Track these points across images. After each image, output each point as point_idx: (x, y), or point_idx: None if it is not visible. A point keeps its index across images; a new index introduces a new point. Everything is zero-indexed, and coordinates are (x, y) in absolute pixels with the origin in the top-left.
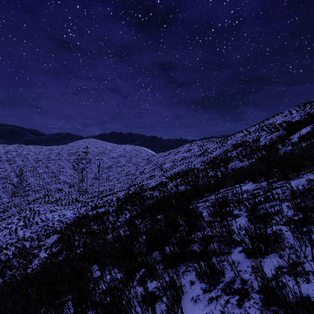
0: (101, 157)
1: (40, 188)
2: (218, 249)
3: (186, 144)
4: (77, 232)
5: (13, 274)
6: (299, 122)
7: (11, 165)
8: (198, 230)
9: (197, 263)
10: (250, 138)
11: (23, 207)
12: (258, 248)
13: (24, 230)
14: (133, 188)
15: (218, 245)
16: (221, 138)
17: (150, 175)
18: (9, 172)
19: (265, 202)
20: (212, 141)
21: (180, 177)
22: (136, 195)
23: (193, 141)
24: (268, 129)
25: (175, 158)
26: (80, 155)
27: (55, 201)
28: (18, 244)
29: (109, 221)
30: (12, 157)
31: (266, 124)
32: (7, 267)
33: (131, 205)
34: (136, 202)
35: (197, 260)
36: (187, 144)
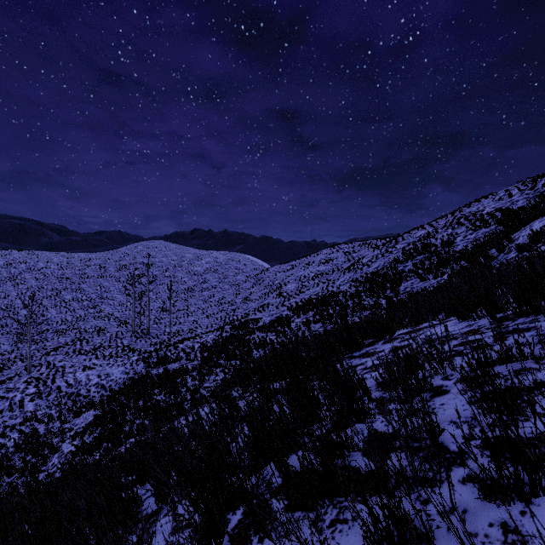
0: (175, 273)
1: (67, 326)
2: (408, 469)
3: (324, 250)
4: (129, 406)
5: (14, 483)
6: (525, 210)
7: (16, 287)
8: (359, 420)
9: (370, 513)
10: (438, 238)
11: (36, 361)
12: (515, 480)
13: (36, 402)
14: (231, 327)
15: (411, 462)
16: (385, 239)
17: (261, 304)
18: (13, 300)
19: (501, 363)
20: (369, 244)
21: (313, 307)
22: (235, 340)
23: (336, 245)
24: (469, 222)
25: (304, 274)
26: (138, 269)
27: (93, 351)
28: (25, 427)
29: (186, 387)
30: (19, 272)
31: (466, 214)
32: (4, 469)
33: (227, 358)
34: (235, 352)
35: (370, 507)
36: (325, 250)
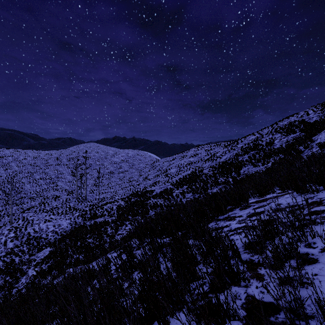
0: (103, 162)
1: (36, 195)
2: None
3: (193, 148)
4: (71, 246)
5: None
6: (318, 123)
7: (6, 171)
8: (235, 283)
9: None
10: (263, 140)
11: (16, 216)
12: None
13: (14, 242)
14: (136, 196)
15: None
16: (230, 142)
17: (154, 181)
18: (4, 179)
19: None
20: (220, 144)
21: (186, 183)
22: (138, 203)
23: (200, 145)
24: (282, 131)
25: (181, 163)
26: (80, 160)
27: (51, 210)
28: (7, 258)
29: (106, 234)
30: (8, 162)
31: (280, 126)
32: None
33: (133, 215)
34: (138, 211)
35: None
36: (194, 148)
